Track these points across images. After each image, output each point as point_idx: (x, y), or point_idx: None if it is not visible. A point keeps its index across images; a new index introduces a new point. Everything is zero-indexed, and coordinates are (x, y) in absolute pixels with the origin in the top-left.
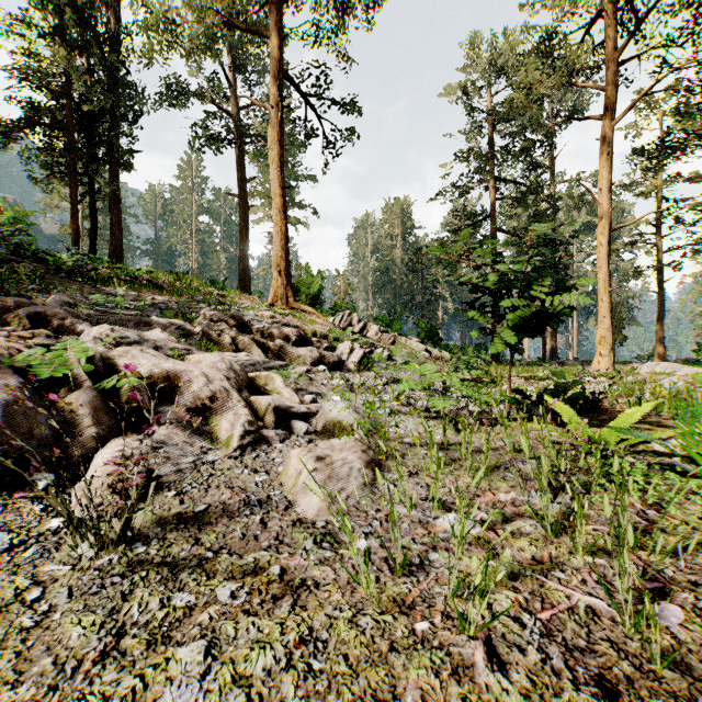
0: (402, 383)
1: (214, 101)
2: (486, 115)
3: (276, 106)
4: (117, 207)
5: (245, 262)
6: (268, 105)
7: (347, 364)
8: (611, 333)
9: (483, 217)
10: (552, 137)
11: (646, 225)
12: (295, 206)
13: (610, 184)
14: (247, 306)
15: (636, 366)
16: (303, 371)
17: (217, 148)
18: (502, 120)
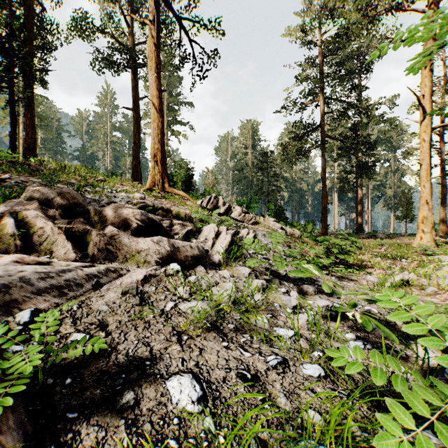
0: (281, 279)
1: (112, 35)
2: (320, 47)
3: (153, 21)
4: (31, 113)
5: (136, 159)
6: (146, 21)
7: (211, 255)
8: (432, 214)
9: (315, 127)
10: (369, 65)
11: (434, 134)
12: (178, 123)
13: (431, 91)
14: (121, 189)
15: (443, 240)
16: (132, 284)
17: (114, 71)
18: (331, 53)
